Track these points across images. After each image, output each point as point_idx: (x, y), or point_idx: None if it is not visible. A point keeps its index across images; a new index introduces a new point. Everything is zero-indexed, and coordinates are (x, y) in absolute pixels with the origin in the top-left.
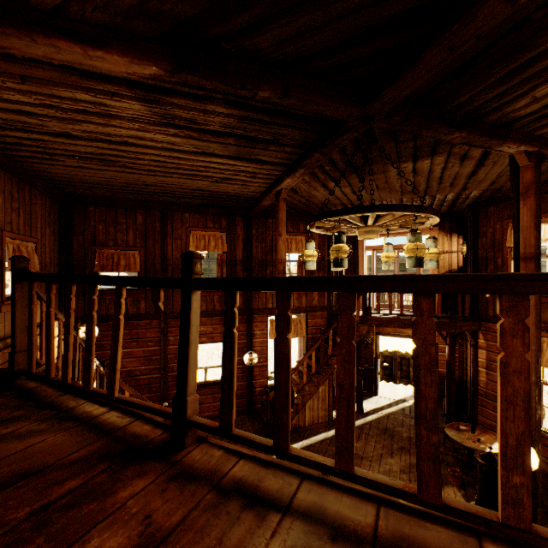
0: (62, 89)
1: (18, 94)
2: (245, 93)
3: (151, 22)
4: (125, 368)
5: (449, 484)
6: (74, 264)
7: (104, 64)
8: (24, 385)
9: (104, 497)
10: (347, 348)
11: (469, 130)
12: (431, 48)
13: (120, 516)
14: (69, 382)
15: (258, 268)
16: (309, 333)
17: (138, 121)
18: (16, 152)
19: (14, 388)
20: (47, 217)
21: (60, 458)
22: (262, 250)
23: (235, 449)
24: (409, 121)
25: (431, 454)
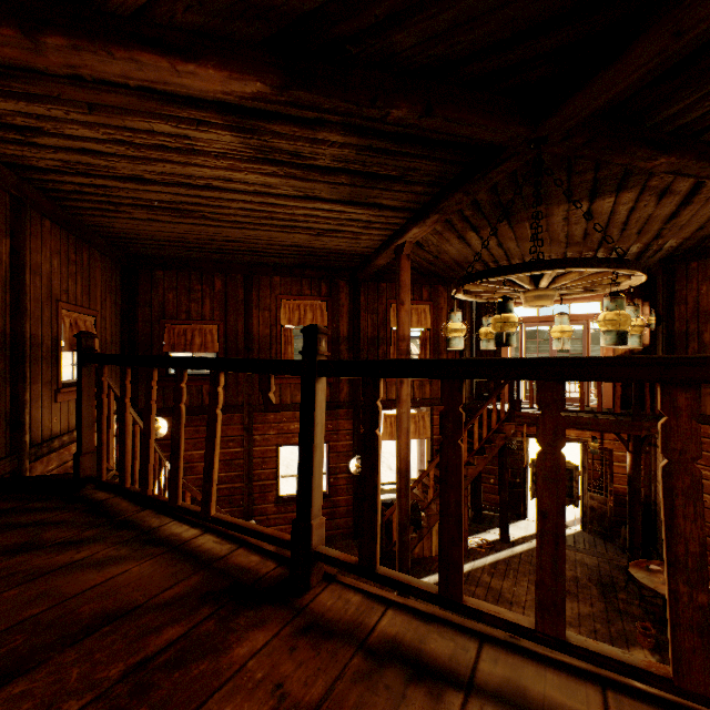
0: (136, 119)
1: (83, 128)
2: (373, 113)
3: (258, 22)
4: (200, 475)
5: (638, 645)
6: (139, 342)
7: (194, 82)
8: (92, 496)
9: (215, 653)
10: (552, 461)
11: (681, 153)
12: (647, 34)
13: (241, 683)
14: (150, 494)
15: (367, 347)
16: (435, 433)
17: (227, 157)
18: (75, 203)
19: (81, 499)
20: (108, 283)
21: (151, 596)
22: (373, 324)
23: (379, 594)
24: (596, 142)
25: (697, 621)
